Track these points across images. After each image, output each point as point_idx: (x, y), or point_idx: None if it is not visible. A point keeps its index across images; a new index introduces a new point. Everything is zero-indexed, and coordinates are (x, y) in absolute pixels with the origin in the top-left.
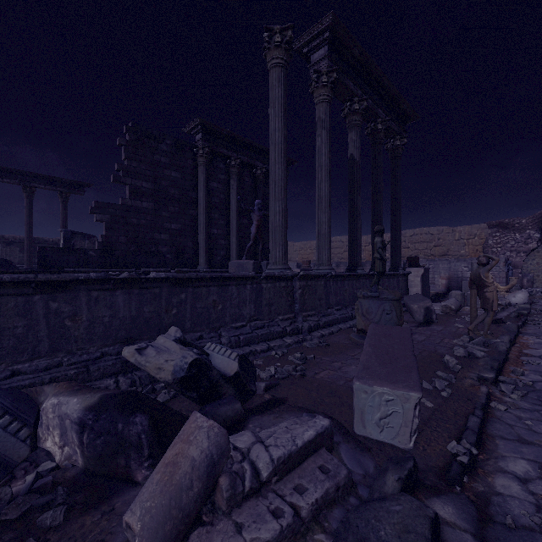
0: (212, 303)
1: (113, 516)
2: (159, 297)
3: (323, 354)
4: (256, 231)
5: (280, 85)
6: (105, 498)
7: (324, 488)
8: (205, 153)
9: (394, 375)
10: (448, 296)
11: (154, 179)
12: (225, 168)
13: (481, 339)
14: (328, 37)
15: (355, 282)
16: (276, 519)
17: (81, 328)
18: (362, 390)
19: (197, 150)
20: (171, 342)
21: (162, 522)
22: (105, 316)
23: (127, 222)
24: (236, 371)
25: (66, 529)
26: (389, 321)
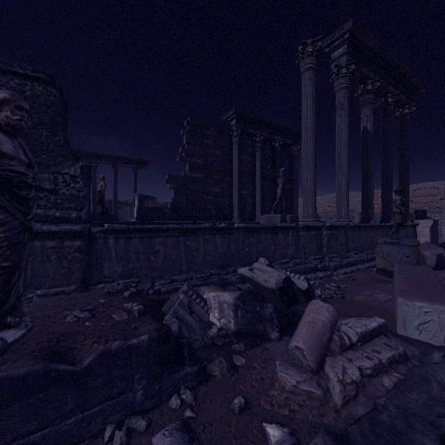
0: (268, 245)
1: (268, 351)
2: (238, 240)
3: (352, 285)
4: (281, 192)
5: (311, 84)
6: (258, 344)
7: (392, 353)
8: (238, 134)
9: (429, 296)
10: None
11: (204, 157)
12: (252, 144)
13: None
14: (347, 38)
15: (369, 232)
16: (369, 360)
17: (200, 257)
18: (404, 304)
19: (232, 132)
20: (266, 266)
21: (315, 347)
22: (211, 250)
23: (187, 188)
24: (307, 287)
25: (247, 353)
26: (408, 262)
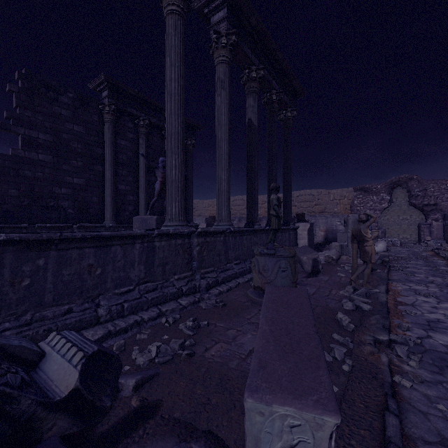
0: (86, 268)
1: None
2: None
3: (219, 318)
4: (160, 187)
5: (177, 34)
6: None
7: None
8: (111, 110)
9: (299, 378)
10: (327, 246)
11: (53, 132)
12: (134, 128)
13: (364, 290)
14: None
15: (253, 237)
16: None
17: None
18: (256, 411)
19: (103, 106)
20: None
21: None
22: None
23: (19, 174)
24: (73, 388)
25: None
26: (284, 278)
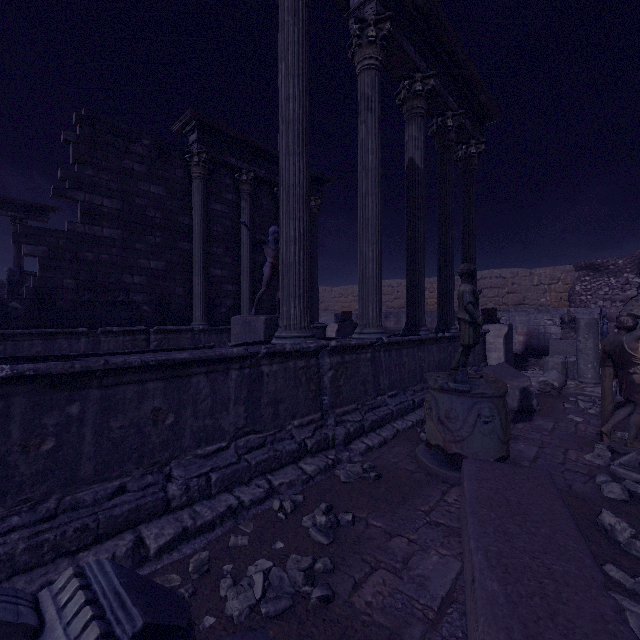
0: (150, 415)
1: None
2: (3, 419)
3: (371, 506)
4: (270, 272)
5: (297, 22)
6: None
7: None
8: (202, 161)
9: None
10: (531, 360)
11: (123, 196)
12: (233, 185)
13: (635, 456)
14: None
15: (417, 350)
16: None
17: None
18: None
19: (191, 156)
20: None
21: None
22: None
23: (77, 257)
24: None
25: None
26: (488, 435)
